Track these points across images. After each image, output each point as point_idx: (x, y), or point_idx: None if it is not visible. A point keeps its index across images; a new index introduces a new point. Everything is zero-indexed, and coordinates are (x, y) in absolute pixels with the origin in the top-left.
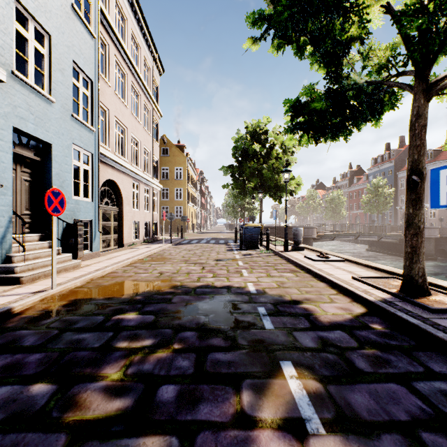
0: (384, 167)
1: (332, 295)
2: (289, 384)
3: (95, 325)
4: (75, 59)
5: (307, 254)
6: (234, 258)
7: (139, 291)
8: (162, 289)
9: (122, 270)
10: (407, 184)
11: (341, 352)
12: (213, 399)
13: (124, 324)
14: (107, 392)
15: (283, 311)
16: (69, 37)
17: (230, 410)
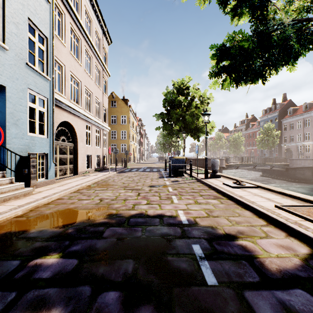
0: (271, 116)
1: (263, 226)
2: None
3: (2, 276)
4: (30, 17)
5: (224, 181)
6: (164, 184)
7: (74, 221)
8: (97, 219)
9: (68, 197)
10: None
11: None
12: None
13: (38, 275)
14: None
15: (221, 252)
16: None
17: None
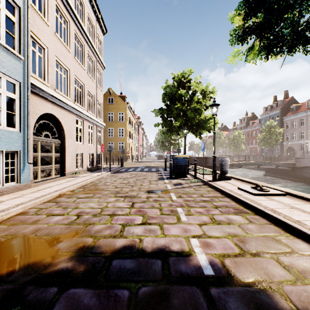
0: (273, 114)
1: None
2: None
3: None
4: None
5: (237, 184)
6: (166, 188)
7: (12, 269)
8: (56, 261)
9: (36, 209)
10: None
11: None
12: None
13: None
14: None
15: None
16: None
17: None
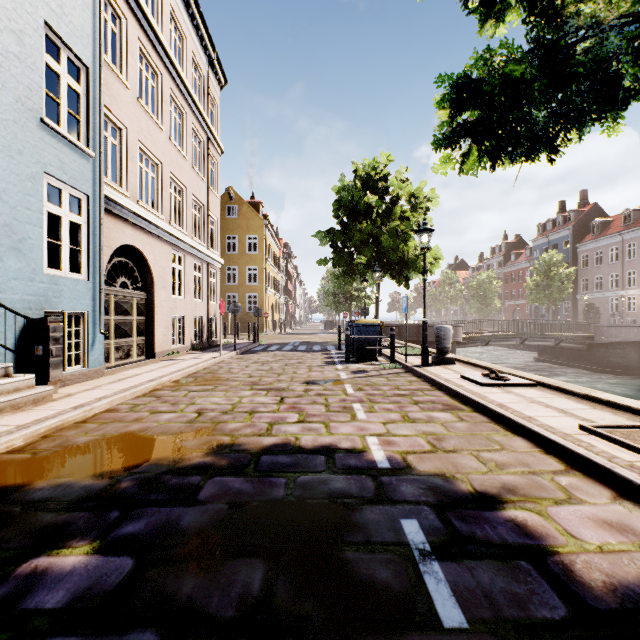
0: (557, 237)
1: (558, 474)
2: None
3: None
4: (48, 20)
5: (463, 371)
6: (337, 378)
7: (136, 463)
8: (188, 456)
9: (130, 405)
10: None
11: None
12: None
13: (34, 601)
14: None
15: (468, 538)
16: None
17: None
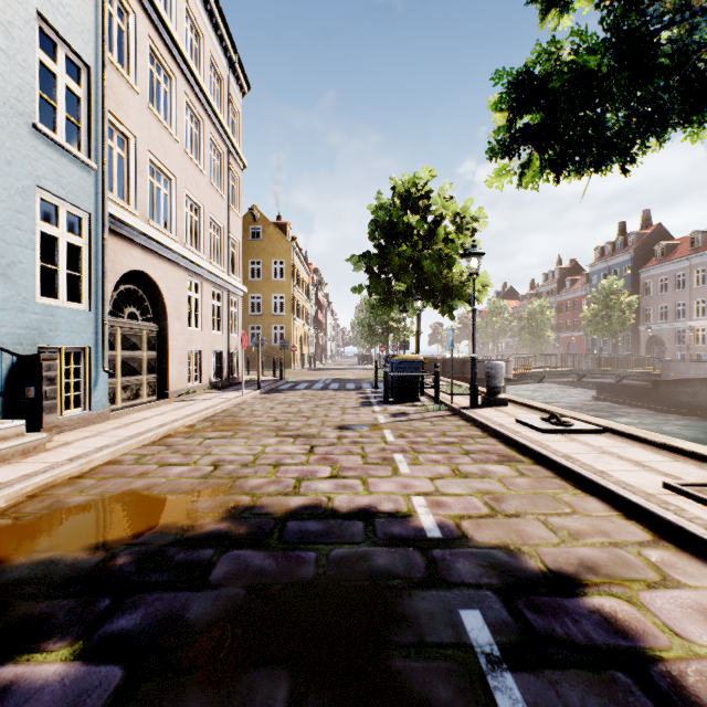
0: (617, 262)
1: (645, 546)
2: None
3: None
4: (42, 10)
5: (518, 414)
6: (375, 422)
7: (137, 531)
8: (199, 522)
9: (135, 456)
10: None
11: None
12: None
13: None
14: None
15: (546, 638)
16: None
17: None
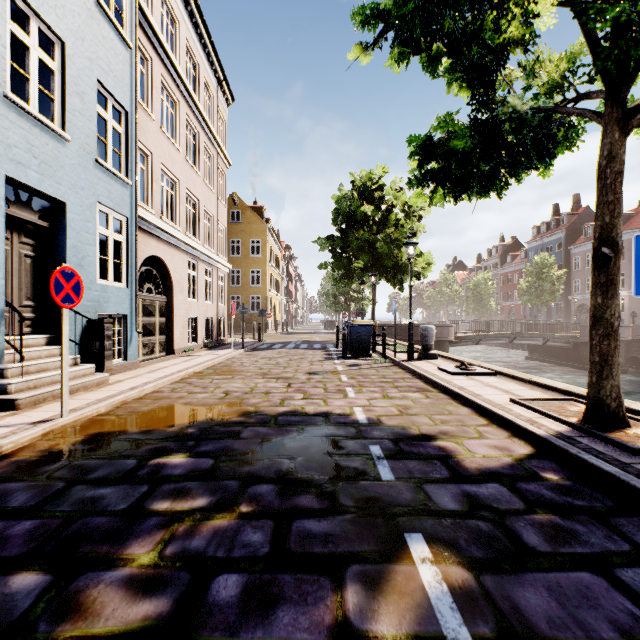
0: (551, 240)
1: (480, 426)
2: (420, 573)
3: (122, 473)
4: (100, 78)
5: (442, 365)
6: (334, 370)
7: (192, 420)
8: (227, 417)
9: (170, 389)
10: (594, 260)
11: (500, 518)
12: (299, 599)
13: (166, 472)
14: (131, 586)
15: (408, 452)
16: (92, 45)
17: (325, 619)
